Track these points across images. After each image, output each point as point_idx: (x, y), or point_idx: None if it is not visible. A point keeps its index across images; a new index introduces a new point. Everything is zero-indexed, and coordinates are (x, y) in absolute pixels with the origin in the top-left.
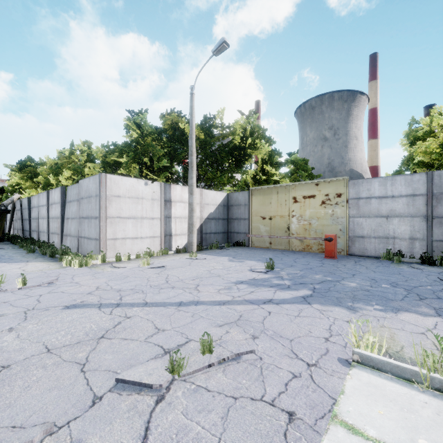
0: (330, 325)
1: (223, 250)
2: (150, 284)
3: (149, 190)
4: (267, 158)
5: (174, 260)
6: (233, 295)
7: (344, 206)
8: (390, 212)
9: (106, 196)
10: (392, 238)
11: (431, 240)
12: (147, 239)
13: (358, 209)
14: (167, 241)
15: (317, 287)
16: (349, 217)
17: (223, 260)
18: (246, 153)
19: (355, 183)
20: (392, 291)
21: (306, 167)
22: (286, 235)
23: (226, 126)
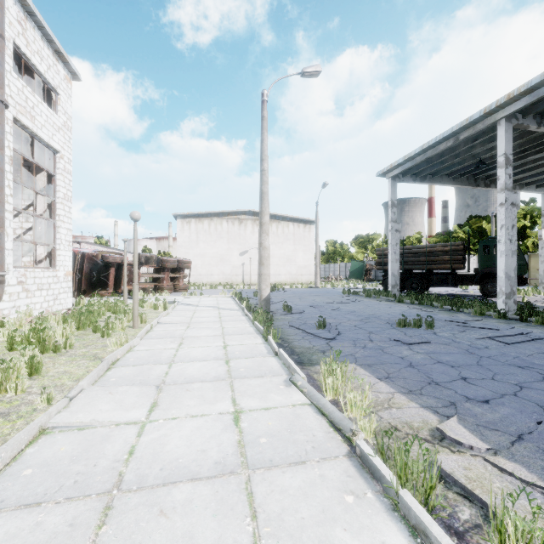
0: None
1: None
2: None
3: (471, 259)
4: None
5: None
6: None
7: None
8: None
9: None
10: None
11: None
12: None
13: None
14: None
15: None
16: None
17: None
18: (525, 235)
19: None
20: None
21: None
22: None
23: None
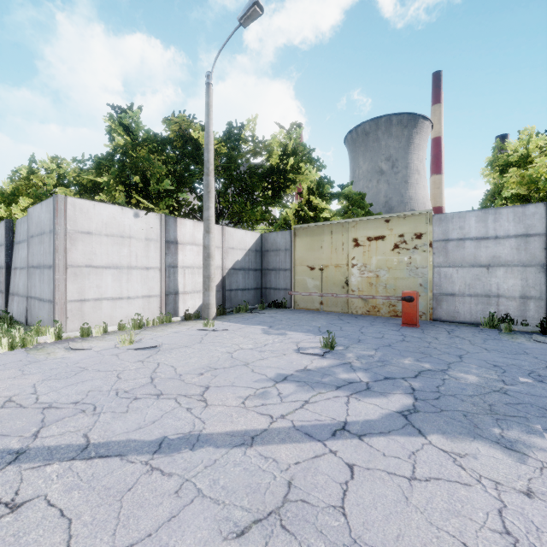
0: (500, 513)
1: (254, 315)
2: (118, 387)
3: (141, 224)
4: (315, 187)
5: (178, 333)
6: (271, 412)
7: (426, 251)
8: (492, 259)
9: (65, 231)
10: (496, 296)
11: None
12: (137, 299)
13: (446, 255)
14: (171, 303)
15: (417, 387)
16: (433, 267)
17: (254, 332)
18: (287, 177)
19: (442, 219)
20: (545, 391)
21: (363, 203)
22: (343, 292)
23: (260, 140)
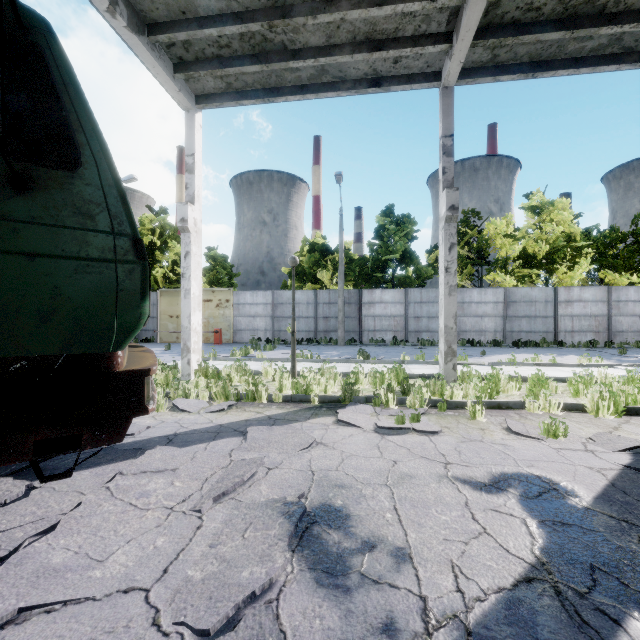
0: None
1: None
2: None
3: None
4: (179, 258)
5: None
6: None
7: (231, 309)
8: (255, 313)
9: None
10: (257, 330)
11: (274, 330)
12: None
13: (239, 311)
14: None
15: None
16: (234, 317)
17: None
18: (154, 258)
19: (237, 293)
20: (226, 351)
21: (226, 264)
22: None
23: None
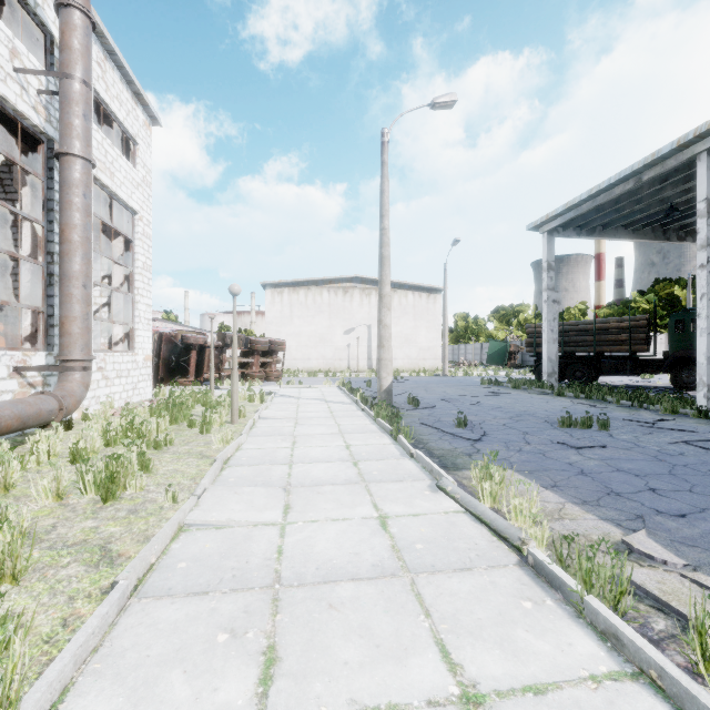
0: None
1: None
2: None
3: (658, 338)
4: None
5: None
6: None
7: None
8: None
9: None
10: None
11: None
12: None
13: None
14: None
15: None
16: None
17: None
18: None
19: None
20: None
21: None
22: None
23: None
